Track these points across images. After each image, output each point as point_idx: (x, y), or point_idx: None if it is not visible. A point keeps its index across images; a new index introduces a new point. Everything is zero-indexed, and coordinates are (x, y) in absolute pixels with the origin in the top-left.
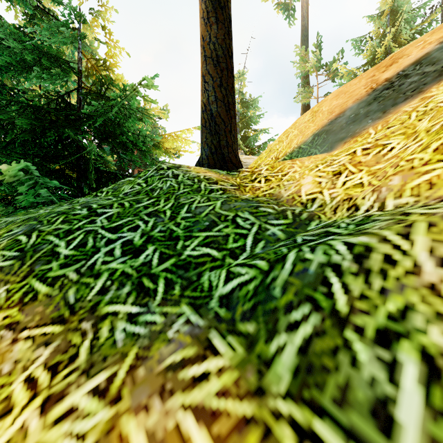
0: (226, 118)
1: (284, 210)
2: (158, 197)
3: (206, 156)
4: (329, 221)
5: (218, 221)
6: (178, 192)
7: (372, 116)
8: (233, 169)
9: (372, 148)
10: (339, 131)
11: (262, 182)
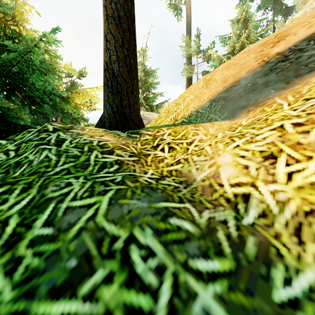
0: (128, 79)
1: (212, 225)
2: (13, 183)
3: (108, 115)
4: (310, 278)
5: (95, 257)
6: (53, 171)
7: (274, 86)
8: (135, 128)
9: (308, 124)
10: (238, 99)
11: (166, 150)
